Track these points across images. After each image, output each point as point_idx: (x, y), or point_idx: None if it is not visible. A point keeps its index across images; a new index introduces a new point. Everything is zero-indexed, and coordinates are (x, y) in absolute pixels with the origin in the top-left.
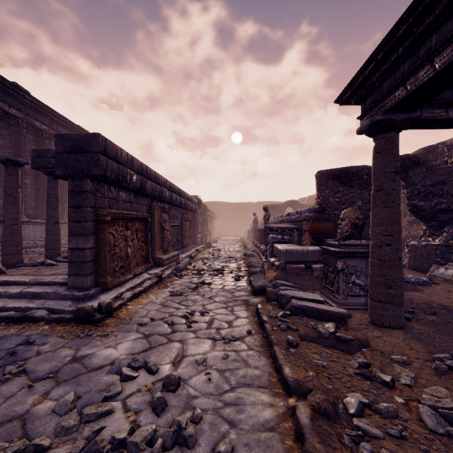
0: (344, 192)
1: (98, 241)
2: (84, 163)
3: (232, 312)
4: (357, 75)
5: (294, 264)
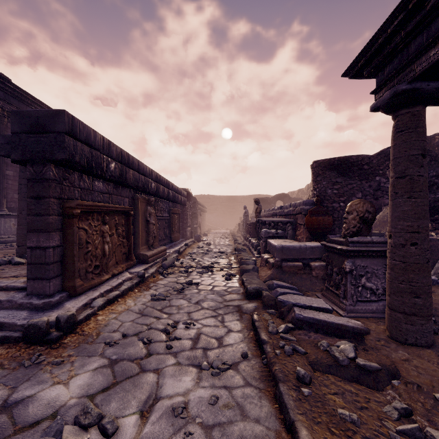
0: (342, 183)
1: (65, 238)
2: (46, 146)
3: (223, 323)
4: (376, 35)
5: (290, 261)
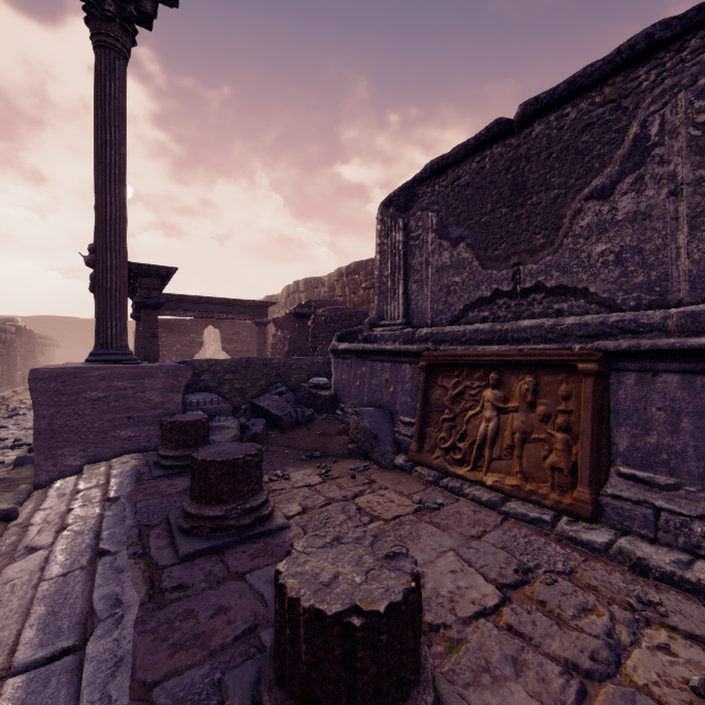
0: (167, 337)
1: None
2: None
3: None
4: None
5: None
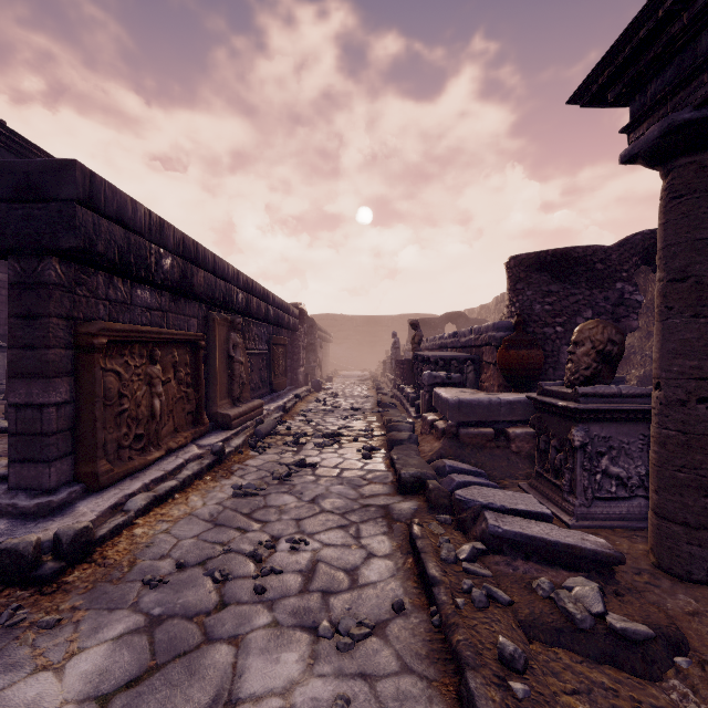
0: (560, 293)
1: (80, 388)
2: (43, 224)
3: (358, 540)
4: (636, 23)
5: (473, 427)
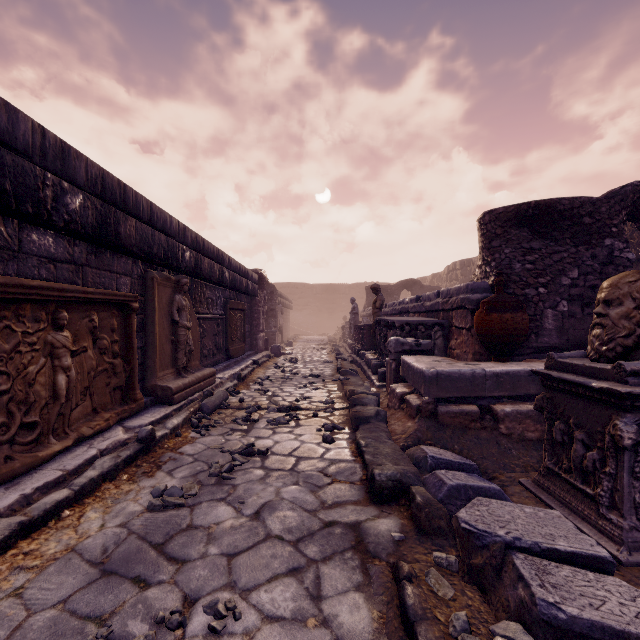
0: (542, 250)
1: None
2: None
3: (318, 604)
4: None
5: (453, 403)
